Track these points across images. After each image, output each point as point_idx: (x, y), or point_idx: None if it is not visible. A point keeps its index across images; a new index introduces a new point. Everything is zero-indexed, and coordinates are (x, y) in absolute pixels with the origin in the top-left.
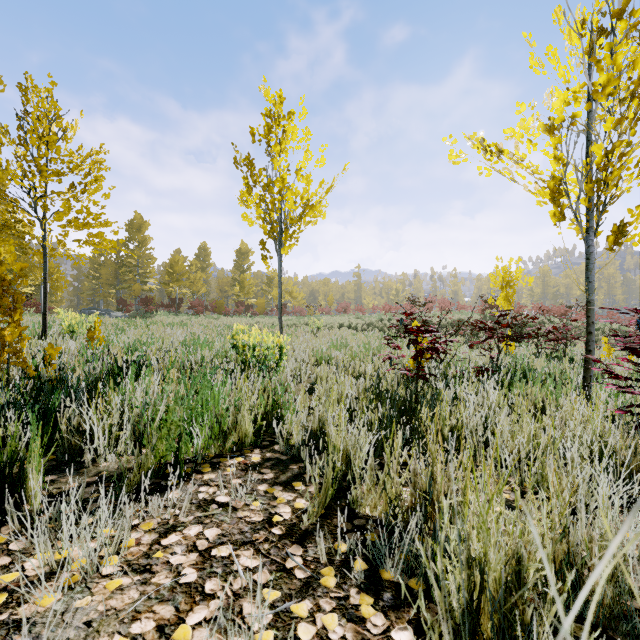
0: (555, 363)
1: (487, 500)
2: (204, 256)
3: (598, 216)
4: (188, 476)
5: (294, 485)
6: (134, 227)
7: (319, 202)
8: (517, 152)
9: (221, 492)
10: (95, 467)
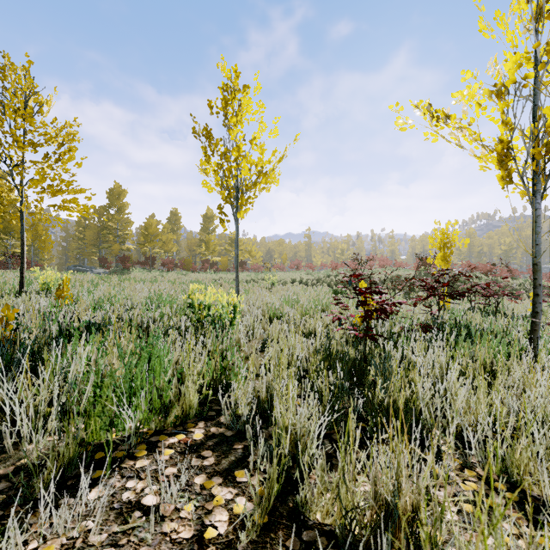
0: (492, 319)
1: (453, 493)
2: (175, 220)
3: (545, 179)
4: (118, 463)
5: (236, 475)
6: (114, 195)
7: (272, 170)
8: (465, 117)
9: (149, 490)
10: (17, 451)
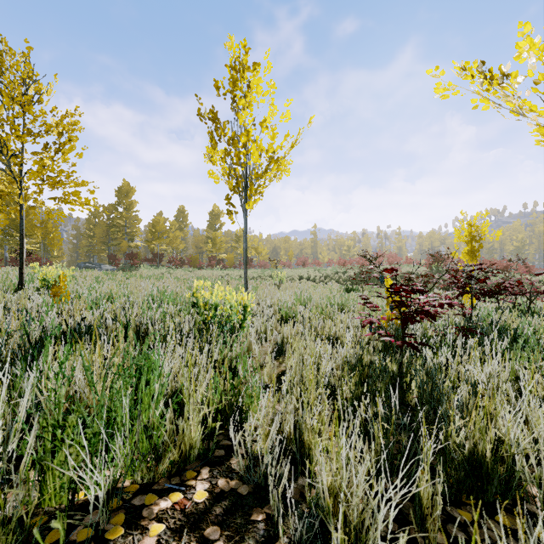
0: (536, 321)
1: None
2: (182, 217)
3: None
4: None
5: None
6: (122, 193)
7: (284, 157)
8: (531, 73)
9: None
10: None
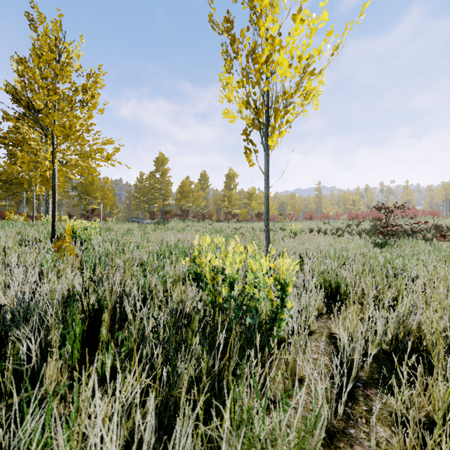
0: None
1: None
2: (204, 180)
3: None
4: None
5: None
6: (159, 162)
7: (319, 72)
8: None
9: None
10: None
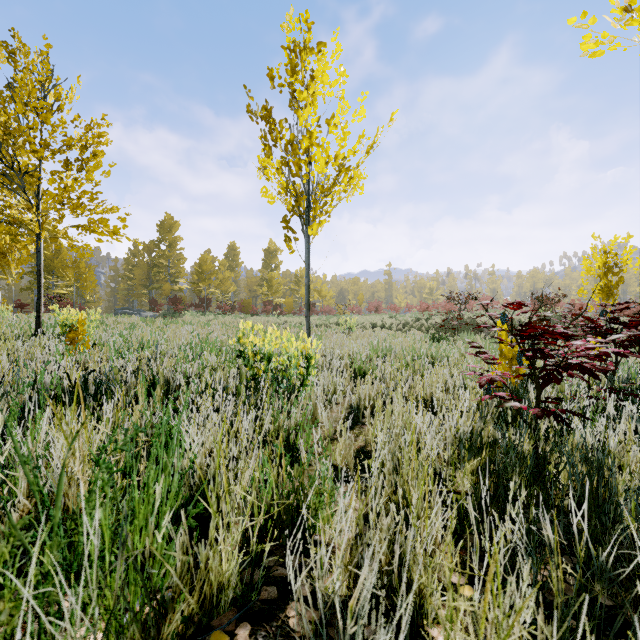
0: None
1: None
2: (233, 256)
3: None
4: None
5: None
6: (165, 228)
7: (357, 166)
8: None
9: None
10: None
